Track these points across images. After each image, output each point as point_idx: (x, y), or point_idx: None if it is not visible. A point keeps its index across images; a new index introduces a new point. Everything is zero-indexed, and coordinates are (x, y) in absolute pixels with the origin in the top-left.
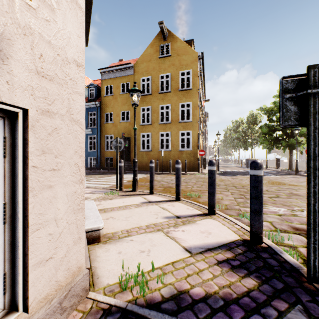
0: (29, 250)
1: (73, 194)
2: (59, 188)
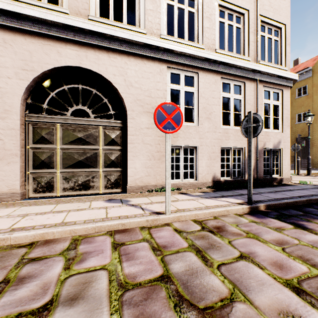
0: (282, 168)
1: (288, 161)
2: (286, 160)
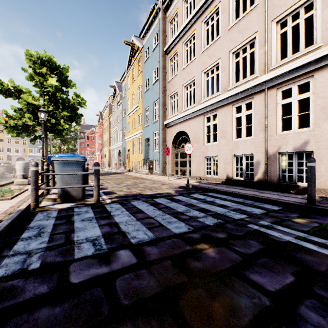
0: None
1: (326, 167)
2: (321, 165)
